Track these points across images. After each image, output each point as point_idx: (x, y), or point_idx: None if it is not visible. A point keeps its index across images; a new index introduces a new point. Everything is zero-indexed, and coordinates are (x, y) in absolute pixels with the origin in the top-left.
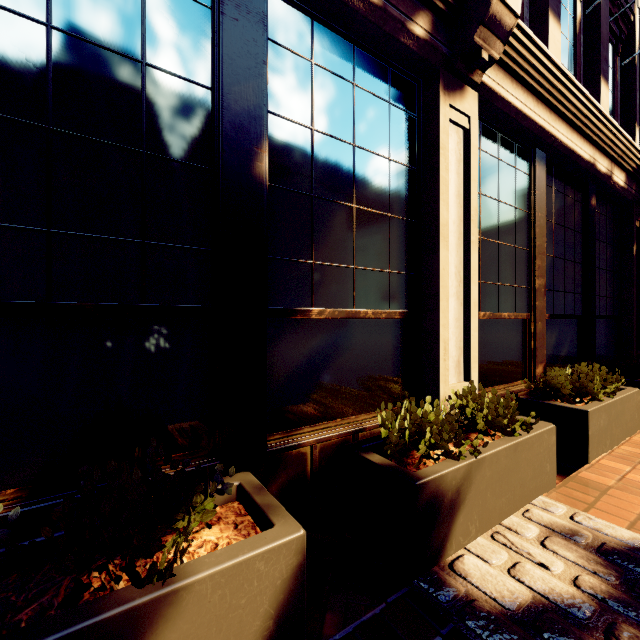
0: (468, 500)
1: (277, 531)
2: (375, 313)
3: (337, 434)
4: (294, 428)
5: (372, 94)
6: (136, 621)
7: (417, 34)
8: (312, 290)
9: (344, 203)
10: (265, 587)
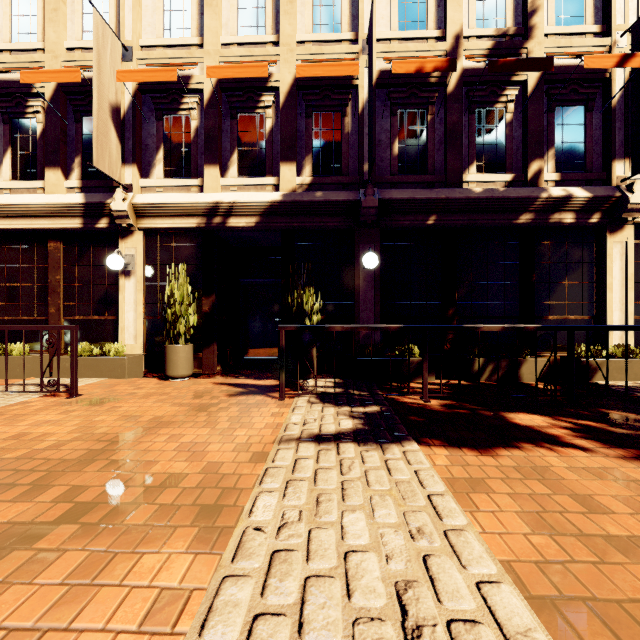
0: (603, 370)
1: (542, 358)
2: (575, 317)
3: (558, 355)
4: (542, 351)
5: (574, 242)
6: (521, 361)
7: (593, 222)
8: (549, 311)
9: (561, 282)
10: (541, 366)
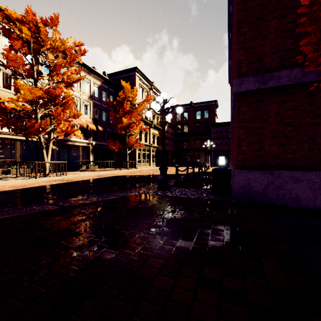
0: None
1: None
2: None
3: None
4: None
5: None
6: None
7: None
8: None
9: None
10: None
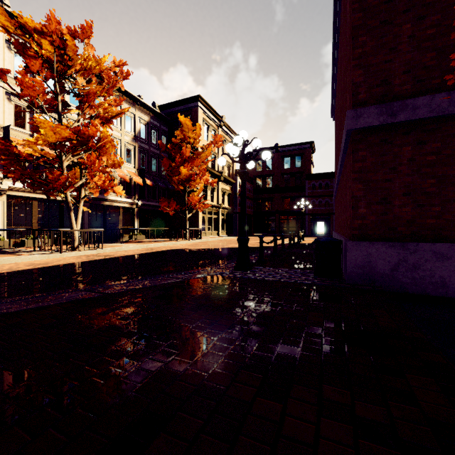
0: None
1: None
2: None
3: None
4: None
5: None
6: None
7: None
8: None
9: None
10: None
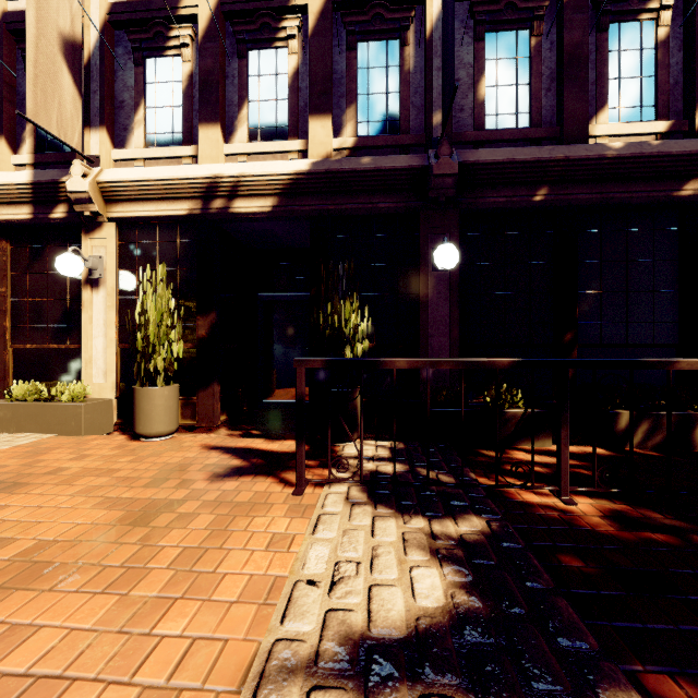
0: None
1: None
2: None
3: None
4: None
5: None
6: (697, 417)
7: None
8: None
9: None
10: None
